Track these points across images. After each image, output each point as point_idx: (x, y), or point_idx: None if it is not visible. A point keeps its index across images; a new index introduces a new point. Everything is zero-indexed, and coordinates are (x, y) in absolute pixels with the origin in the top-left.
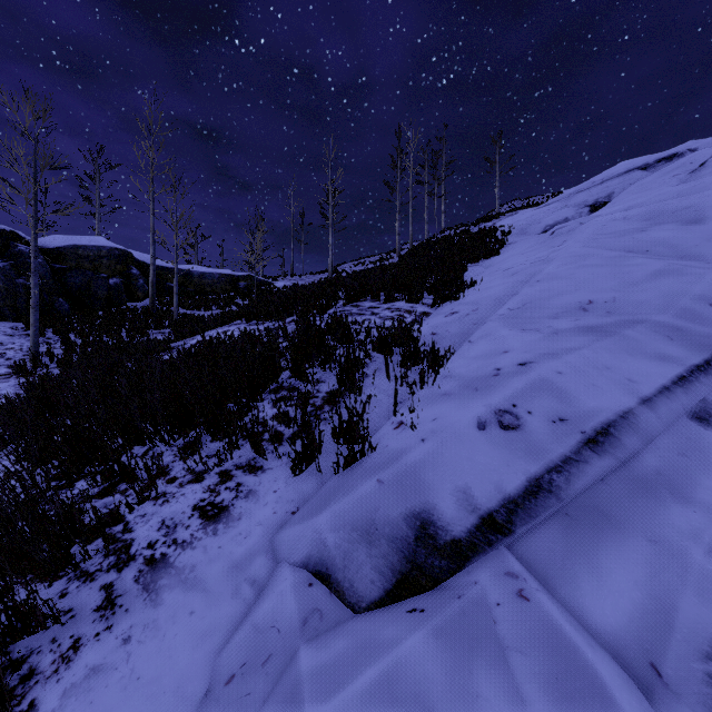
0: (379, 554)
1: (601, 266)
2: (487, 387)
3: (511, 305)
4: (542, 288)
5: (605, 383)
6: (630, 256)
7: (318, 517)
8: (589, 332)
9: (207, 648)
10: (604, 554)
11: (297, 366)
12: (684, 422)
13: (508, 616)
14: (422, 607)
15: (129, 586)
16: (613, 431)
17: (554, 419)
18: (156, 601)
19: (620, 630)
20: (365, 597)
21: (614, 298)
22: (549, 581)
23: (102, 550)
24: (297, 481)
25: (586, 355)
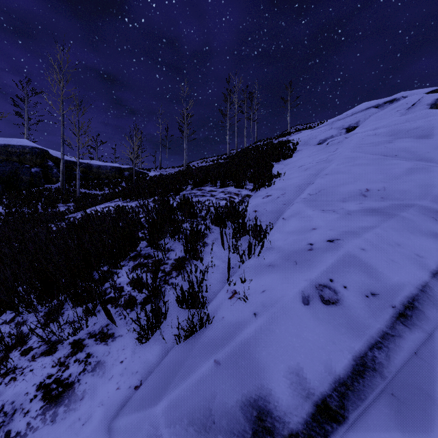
0: None
1: (368, 165)
2: (305, 261)
3: (310, 191)
4: (330, 179)
5: (400, 258)
6: (387, 158)
7: (155, 407)
8: (374, 213)
9: None
10: None
11: (152, 238)
12: None
13: None
14: None
15: None
16: (417, 304)
17: (367, 294)
18: None
19: None
20: None
21: (384, 187)
22: None
23: None
24: (143, 348)
25: (379, 233)
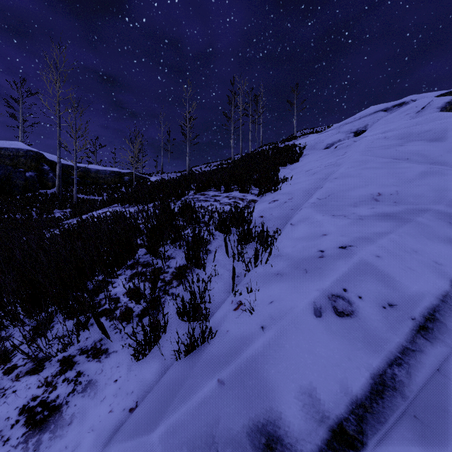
0: None
1: (380, 168)
2: (316, 269)
3: (319, 195)
4: (340, 183)
5: (418, 266)
6: (399, 161)
7: (151, 434)
8: (387, 218)
9: None
10: None
11: (151, 245)
12: None
13: None
14: None
15: None
16: (438, 316)
17: (384, 305)
18: None
19: None
20: None
21: (397, 191)
22: None
23: None
24: (140, 365)
25: (395, 239)
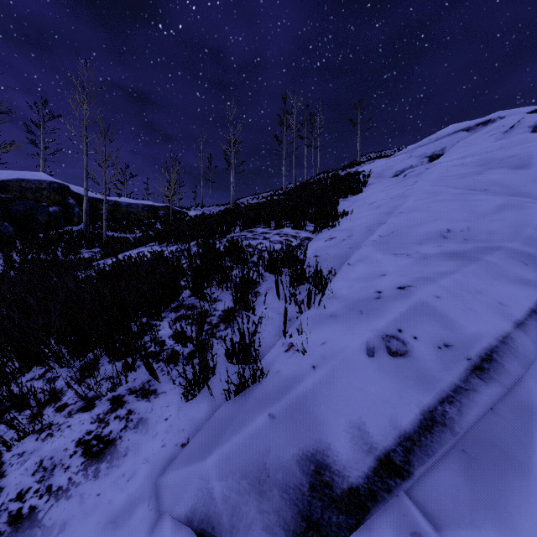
0: (271, 509)
1: (452, 201)
2: (372, 310)
3: (381, 232)
4: (405, 218)
5: (480, 307)
6: (474, 193)
7: (206, 461)
8: (454, 257)
9: None
10: (515, 507)
11: (196, 286)
12: None
13: None
14: None
15: None
16: (496, 356)
17: (439, 345)
18: None
19: None
20: None
21: (468, 227)
22: None
23: None
24: (190, 406)
25: (458, 279)
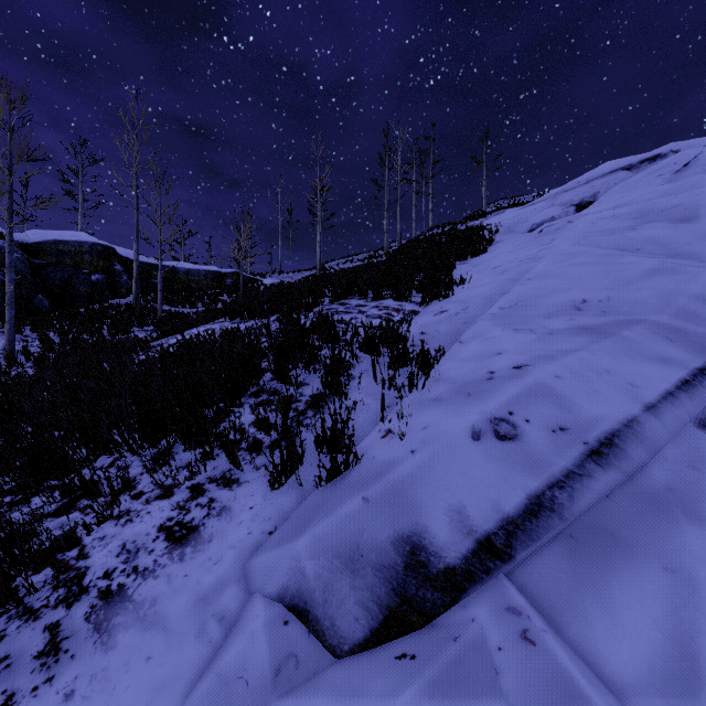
0: (364, 586)
1: (593, 264)
2: (481, 392)
3: (502, 304)
4: (533, 287)
5: (606, 388)
6: (622, 254)
7: (296, 542)
8: (585, 332)
9: (163, 703)
10: (616, 585)
11: (279, 368)
12: (691, 430)
13: (512, 665)
14: (412, 653)
15: (78, 626)
16: (618, 441)
17: (554, 429)
18: (108, 644)
19: (640, 681)
20: (348, 639)
21: (609, 297)
22: (555, 617)
23: (52, 580)
24: (276, 495)
25: (585, 357)
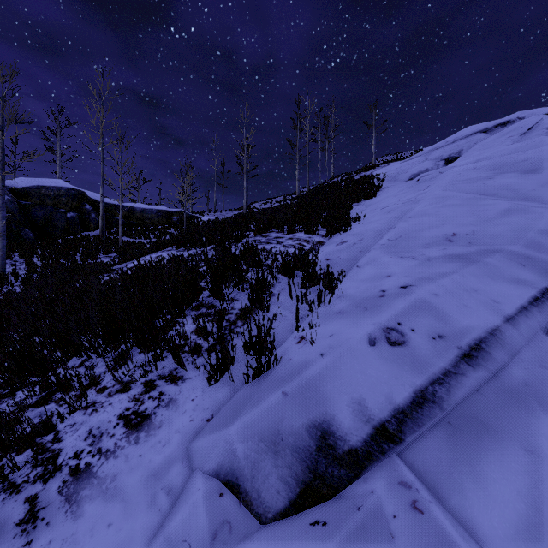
0: (284, 464)
1: (460, 205)
2: (375, 307)
3: (390, 236)
4: (414, 223)
5: (474, 303)
6: (483, 198)
7: (229, 428)
8: (456, 259)
9: None
10: (486, 463)
11: (215, 287)
12: (541, 337)
13: (405, 530)
14: (324, 520)
15: (52, 498)
16: (484, 346)
17: (434, 336)
18: (76, 513)
19: (509, 543)
20: (271, 508)
21: (473, 231)
22: (438, 490)
23: (31, 460)
24: (212, 389)
25: (457, 279)
